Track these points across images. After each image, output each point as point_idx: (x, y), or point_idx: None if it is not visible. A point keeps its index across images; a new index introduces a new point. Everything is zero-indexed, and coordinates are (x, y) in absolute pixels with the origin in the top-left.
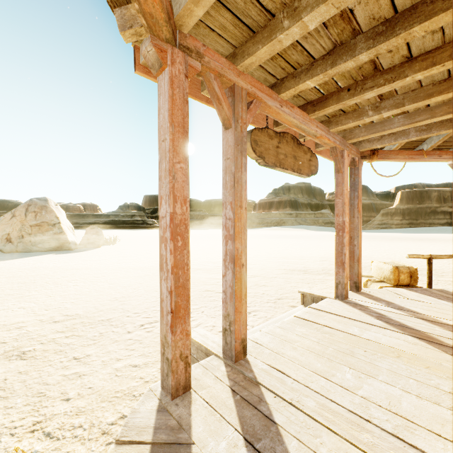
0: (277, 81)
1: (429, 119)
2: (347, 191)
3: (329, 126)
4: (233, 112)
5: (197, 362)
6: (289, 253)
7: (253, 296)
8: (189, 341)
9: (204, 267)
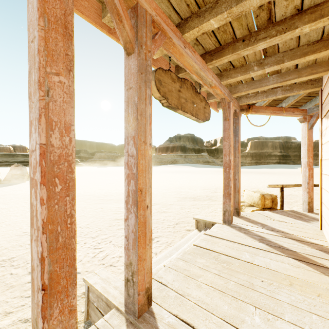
0: (181, 21)
1: (297, 79)
2: (232, 135)
3: (221, 79)
4: (136, 34)
5: (93, 324)
6: (181, 184)
7: (156, 222)
8: (74, 319)
9: (116, 198)
